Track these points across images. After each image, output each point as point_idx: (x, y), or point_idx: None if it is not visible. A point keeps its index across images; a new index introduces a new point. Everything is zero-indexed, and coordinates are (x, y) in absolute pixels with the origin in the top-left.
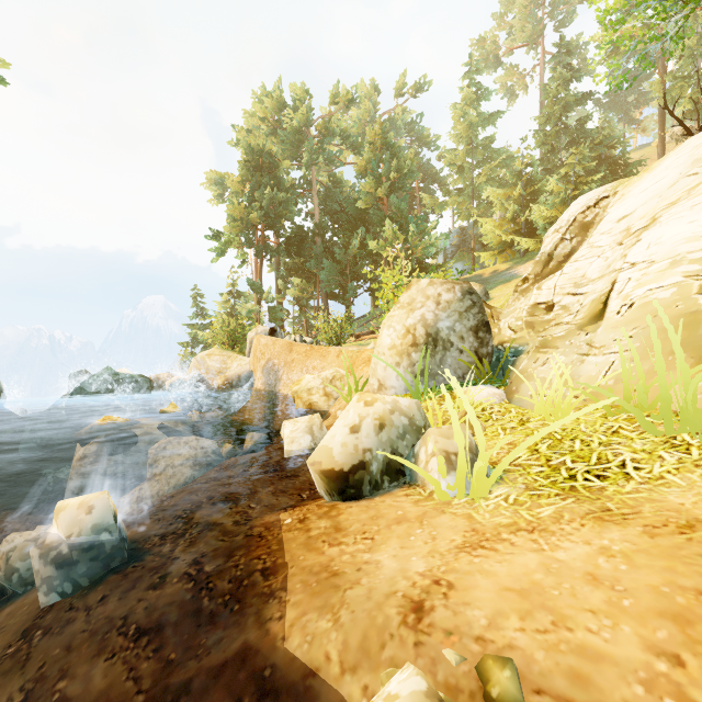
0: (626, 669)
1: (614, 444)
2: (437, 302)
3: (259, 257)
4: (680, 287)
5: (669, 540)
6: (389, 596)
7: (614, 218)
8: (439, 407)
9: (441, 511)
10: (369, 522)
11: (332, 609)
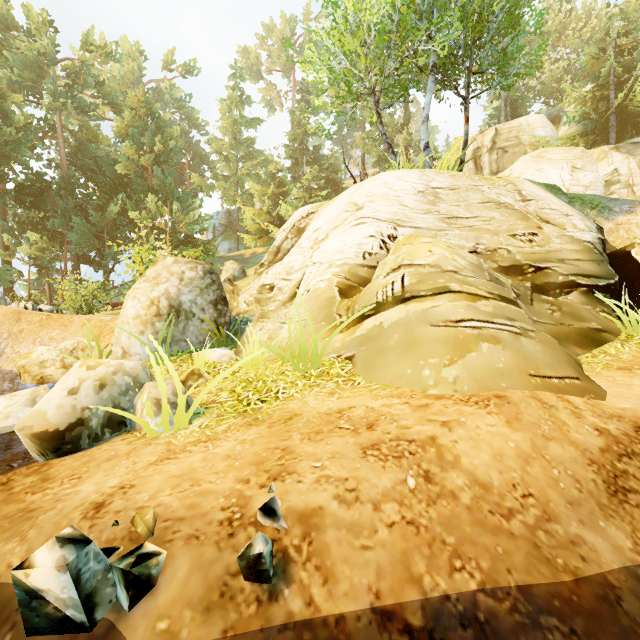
0: (221, 493)
1: (279, 380)
2: (180, 278)
3: None
4: (330, 281)
5: (277, 427)
6: (78, 507)
7: (312, 229)
8: (179, 368)
9: (148, 444)
10: (80, 467)
11: (22, 533)
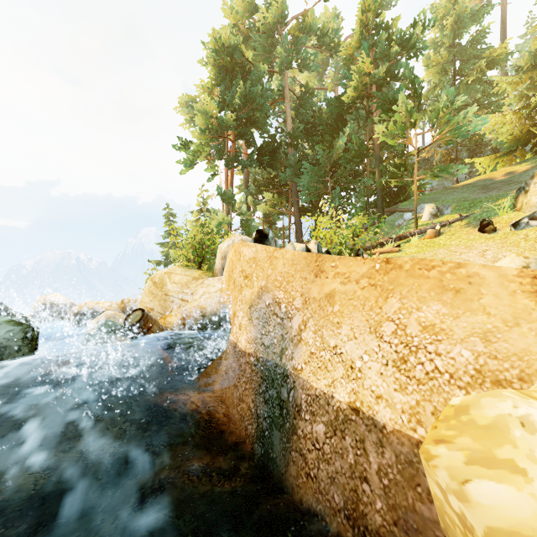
0: None
1: None
2: None
3: (230, 166)
4: None
5: None
6: None
7: None
8: None
9: None
10: None
11: None
